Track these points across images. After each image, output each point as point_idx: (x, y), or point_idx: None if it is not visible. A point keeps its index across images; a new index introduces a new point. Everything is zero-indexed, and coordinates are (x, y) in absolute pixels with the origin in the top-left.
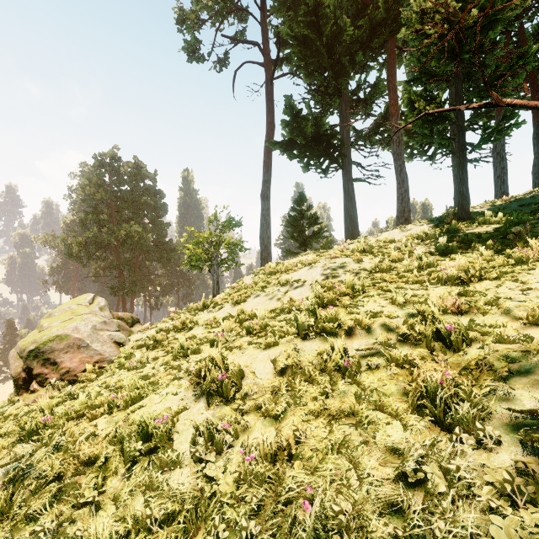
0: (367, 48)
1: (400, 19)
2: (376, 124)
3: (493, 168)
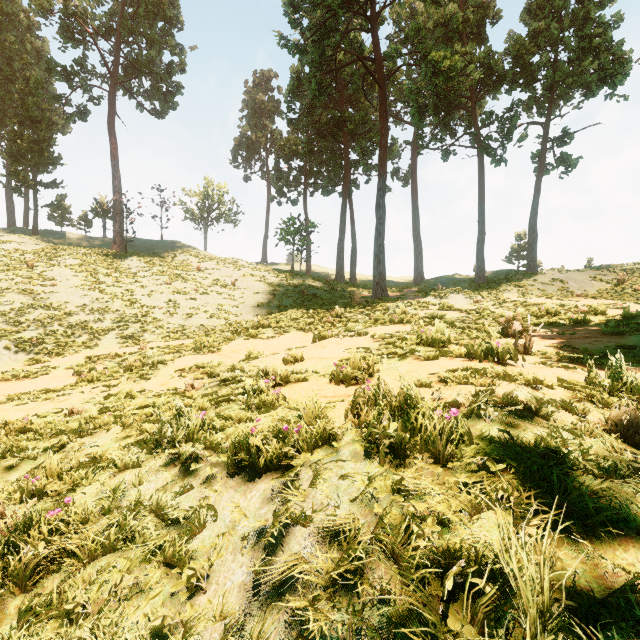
0: None
1: None
2: None
3: (7, 205)
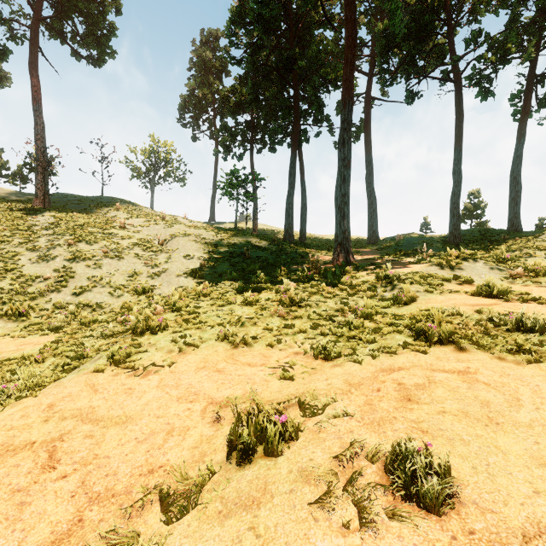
0: None
1: None
2: None
3: None
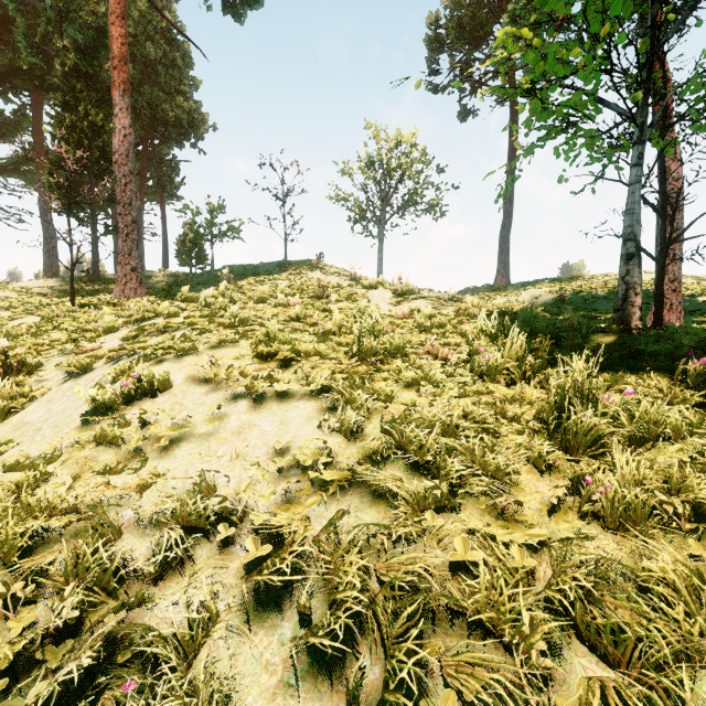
0: (6, 80)
1: (48, 84)
2: (19, 160)
3: None
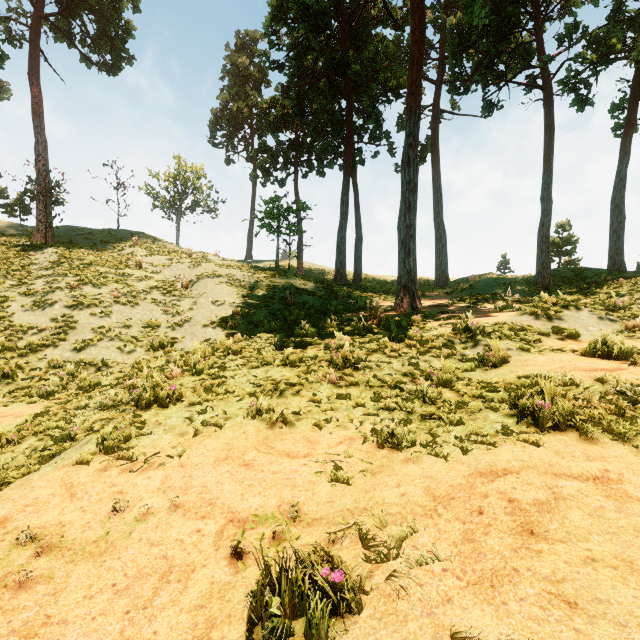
0: None
1: None
2: None
3: None
